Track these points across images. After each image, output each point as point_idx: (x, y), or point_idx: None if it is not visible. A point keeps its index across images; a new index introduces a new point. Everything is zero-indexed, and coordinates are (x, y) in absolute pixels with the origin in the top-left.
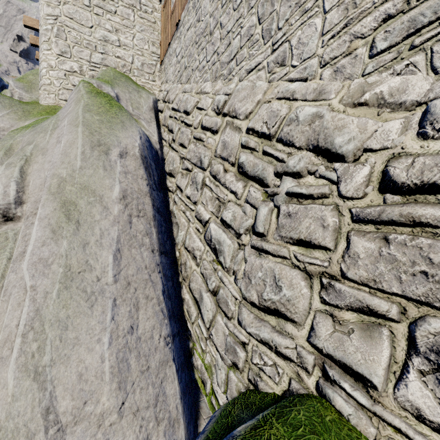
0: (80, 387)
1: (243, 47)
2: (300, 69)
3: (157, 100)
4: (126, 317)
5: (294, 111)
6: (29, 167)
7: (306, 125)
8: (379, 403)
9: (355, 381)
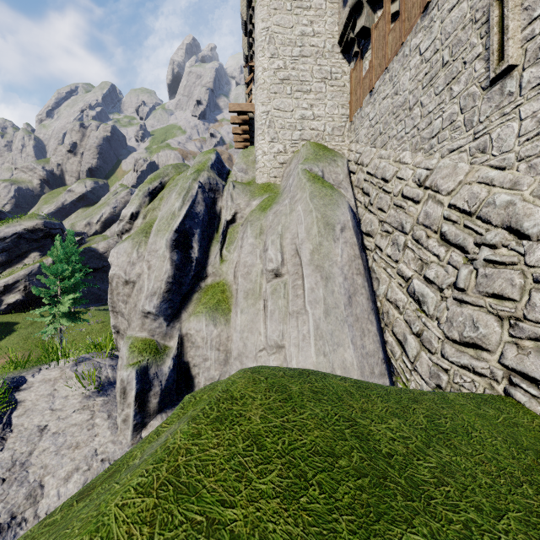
0: (344, 367)
1: (445, 129)
2: (499, 159)
3: (347, 160)
4: (359, 338)
5: (492, 196)
6: (283, 242)
7: (501, 209)
8: None
9: (531, 383)
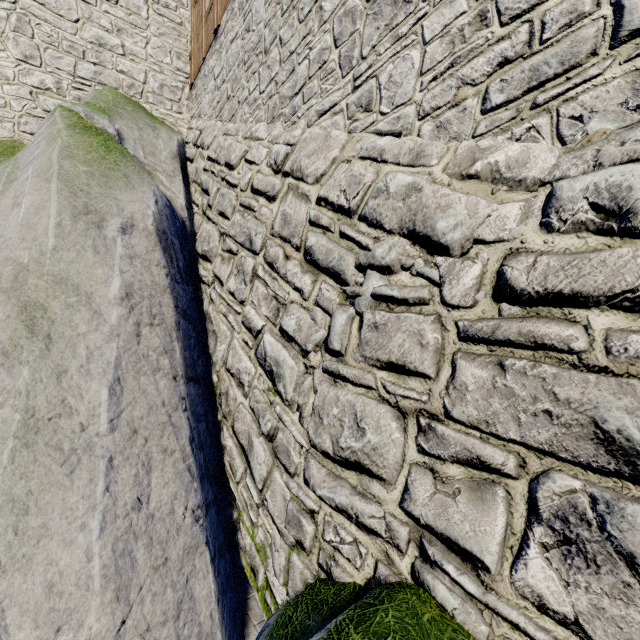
0: (50, 605)
1: (313, 77)
2: (392, 118)
3: (184, 142)
4: (129, 485)
5: (383, 179)
6: None
7: (399, 200)
8: (492, 591)
9: (462, 562)
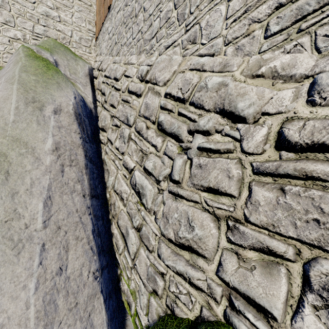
0: None
1: (162, 27)
2: (208, 46)
3: (92, 68)
4: (54, 259)
5: (204, 80)
6: None
7: (213, 92)
8: None
9: (257, 312)
